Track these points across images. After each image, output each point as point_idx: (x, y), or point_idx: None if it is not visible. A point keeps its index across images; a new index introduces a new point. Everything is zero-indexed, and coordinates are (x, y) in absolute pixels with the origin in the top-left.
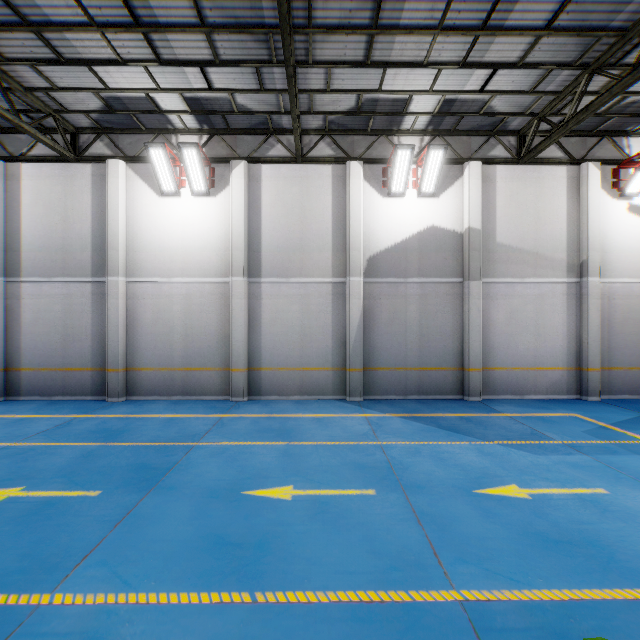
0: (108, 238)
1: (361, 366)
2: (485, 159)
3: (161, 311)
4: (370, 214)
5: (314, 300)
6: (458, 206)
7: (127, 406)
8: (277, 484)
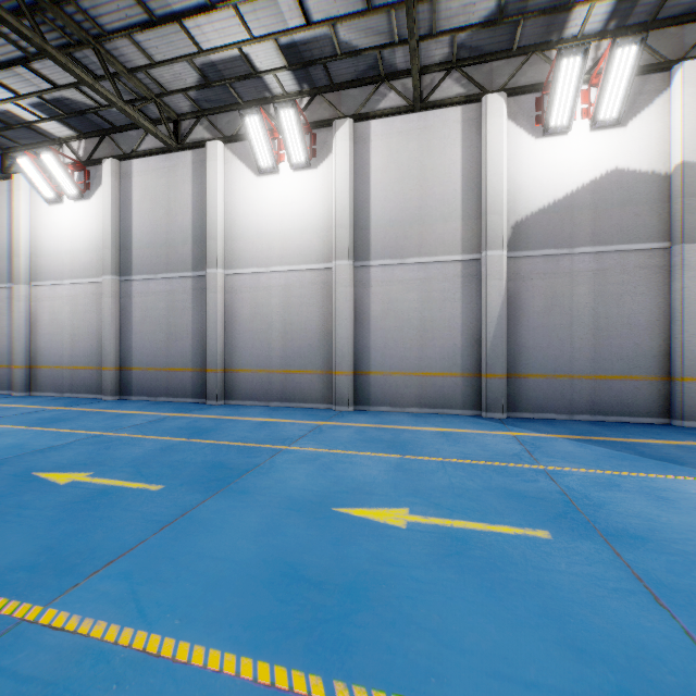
0: (207, 227)
1: (503, 371)
2: None
3: (259, 305)
4: (516, 164)
5: (437, 285)
6: (660, 134)
7: (223, 409)
8: (385, 504)
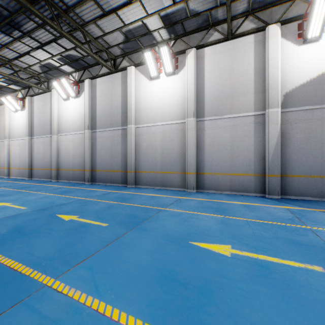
0: (127, 106)
1: (278, 173)
2: None
3: (150, 141)
4: (286, 61)
5: (240, 128)
6: None
7: (134, 189)
8: (217, 242)
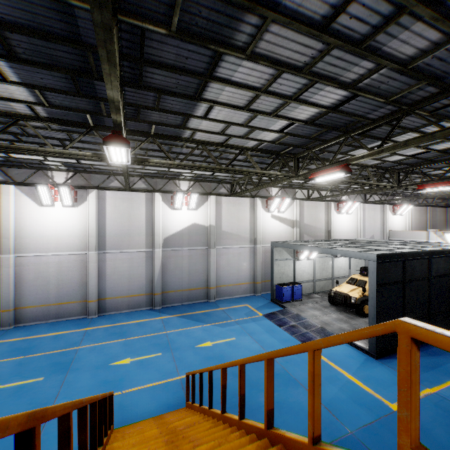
0: (3, 231)
1: (160, 292)
2: (217, 194)
3: (41, 272)
4: (165, 217)
5: (136, 260)
6: (206, 214)
7: (20, 331)
8: (123, 358)
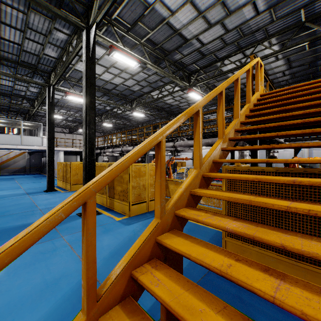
0: None
1: None
2: None
3: (283, 156)
4: None
5: None
6: None
7: None
8: None
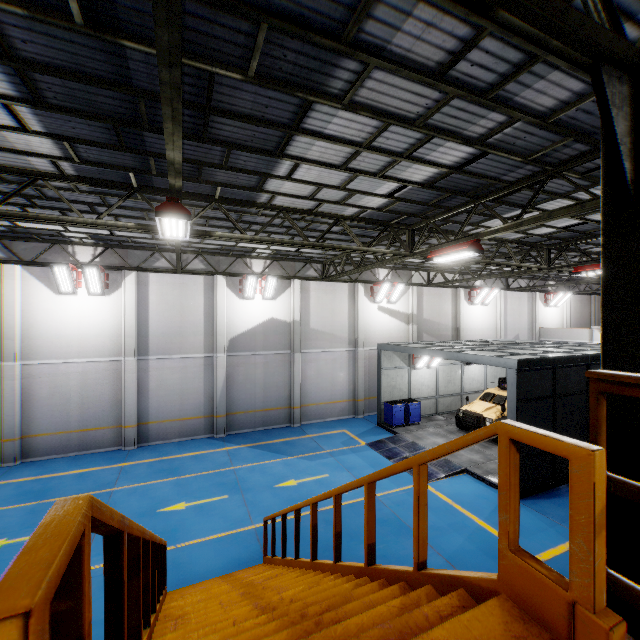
0: (5, 330)
1: (225, 413)
2: (304, 277)
3: (58, 386)
4: (231, 310)
5: (191, 370)
6: (288, 305)
7: (29, 469)
8: (176, 503)
